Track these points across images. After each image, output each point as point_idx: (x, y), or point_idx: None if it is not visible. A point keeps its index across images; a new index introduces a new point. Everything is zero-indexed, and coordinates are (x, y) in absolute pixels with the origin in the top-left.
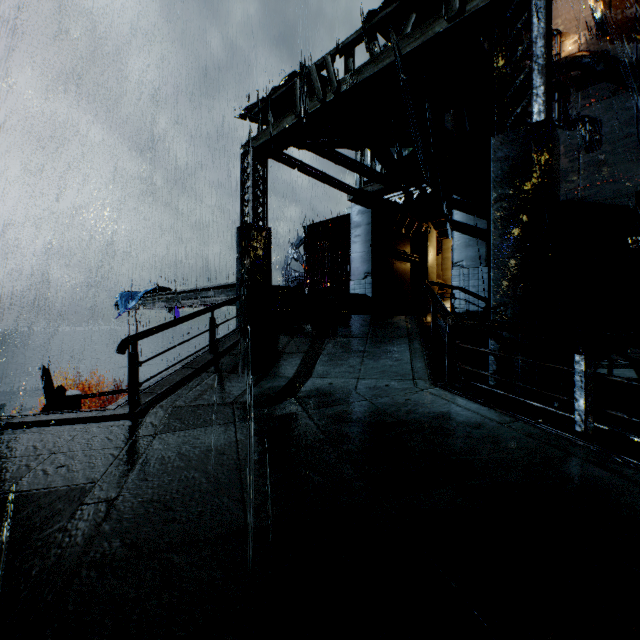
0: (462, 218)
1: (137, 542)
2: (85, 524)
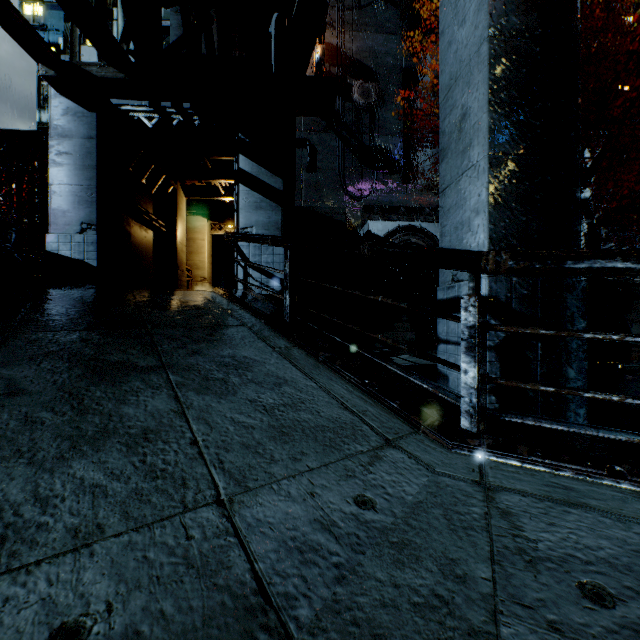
0: (252, 168)
1: None
2: None
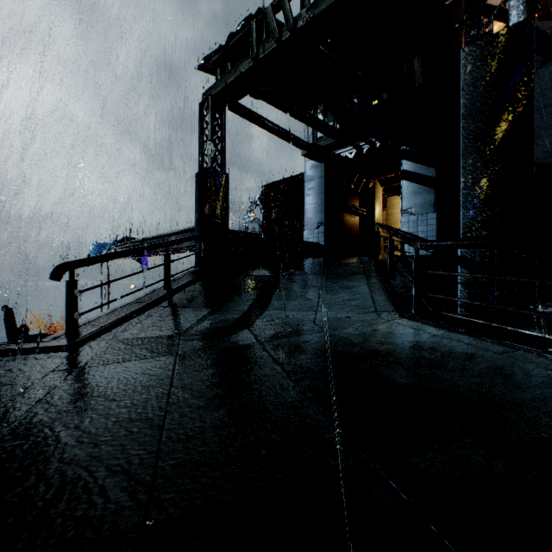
0: (411, 167)
1: None
2: None
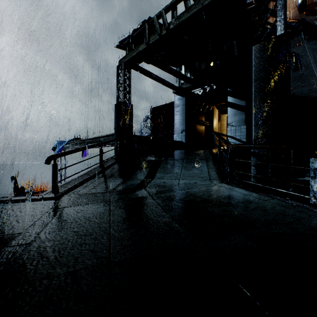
0: (232, 100)
1: (34, 271)
2: (4, 259)
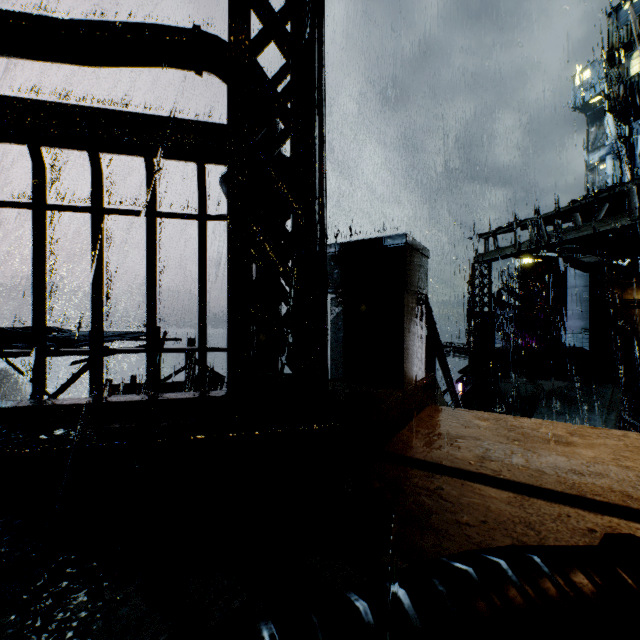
0: None
1: None
2: None
